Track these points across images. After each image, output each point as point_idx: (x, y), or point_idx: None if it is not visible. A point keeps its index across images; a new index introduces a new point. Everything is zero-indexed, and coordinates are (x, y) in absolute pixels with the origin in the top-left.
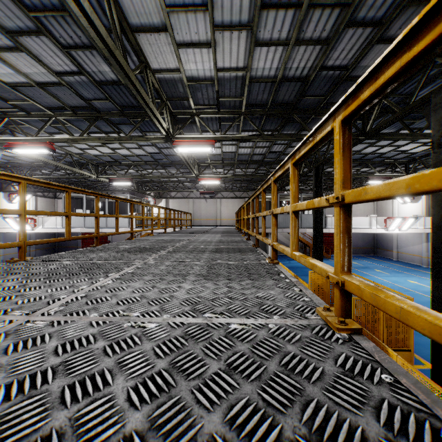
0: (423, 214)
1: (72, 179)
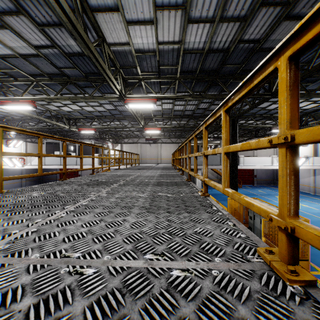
0: (311, 155)
1: (52, 129)
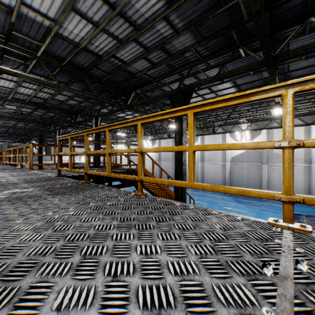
0: None
1: None
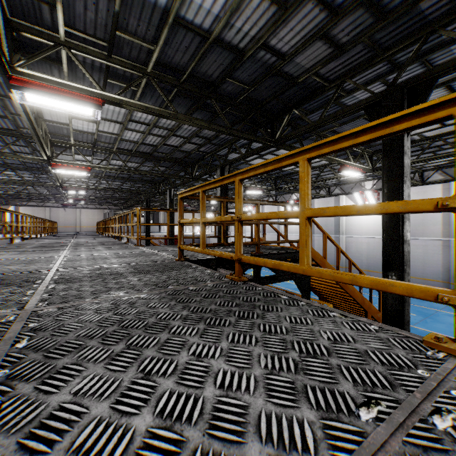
0: None
1: None
